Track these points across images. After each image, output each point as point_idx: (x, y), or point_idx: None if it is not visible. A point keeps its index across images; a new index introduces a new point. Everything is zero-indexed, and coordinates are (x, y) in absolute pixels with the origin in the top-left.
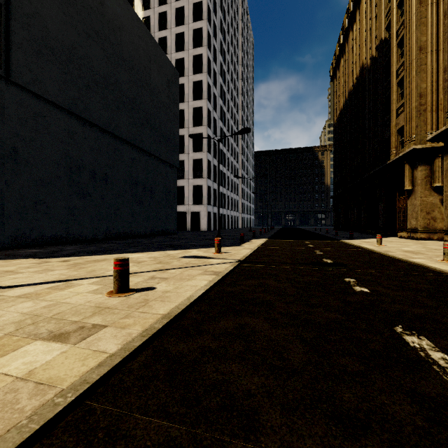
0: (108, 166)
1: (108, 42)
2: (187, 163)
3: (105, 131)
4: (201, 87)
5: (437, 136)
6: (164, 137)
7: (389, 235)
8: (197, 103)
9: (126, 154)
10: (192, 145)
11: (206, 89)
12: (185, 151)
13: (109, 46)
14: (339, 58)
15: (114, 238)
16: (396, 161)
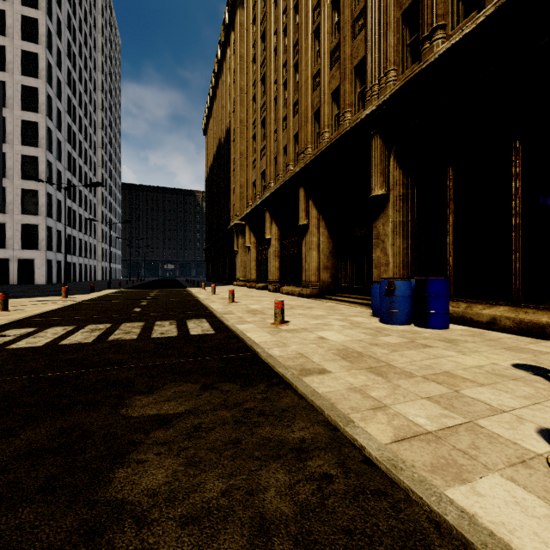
0: None
1: None
2: (12, 192)
3: None
4: (37, 97)
5: (242, 219)
6: None
7: (231, 284)
8: (30, 116)
9: None
10: (20, 169)
11: (45, 101)
12: (8, 175)
13: None
14: (209, 118)
15: None
16: (231, 228)
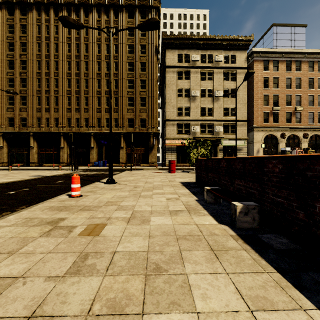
0: None
1: None
2: None
3: None
4: None
5: None
6: None
7: None
8: None
9: None
10: None
11: None
12: None
13: None
14: None
15: None
16: None
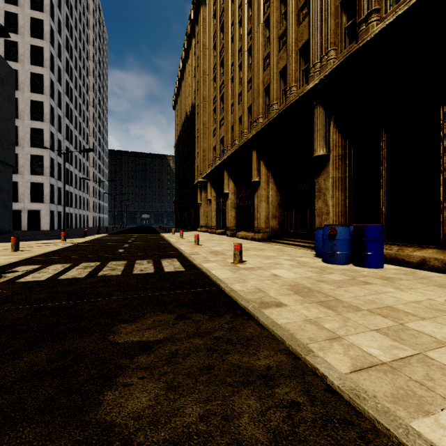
0: None
1: None
2: (23, 157)
3: None
4: (42, 81)
5: (204, 177)
6: None
7: (195, 230)
8: (37, 97)
9: None
10: (29, 139)
11: (49, 85)
12: (20, 144)
13: None
14: (177, 96)
15: None
16: (195, 185)
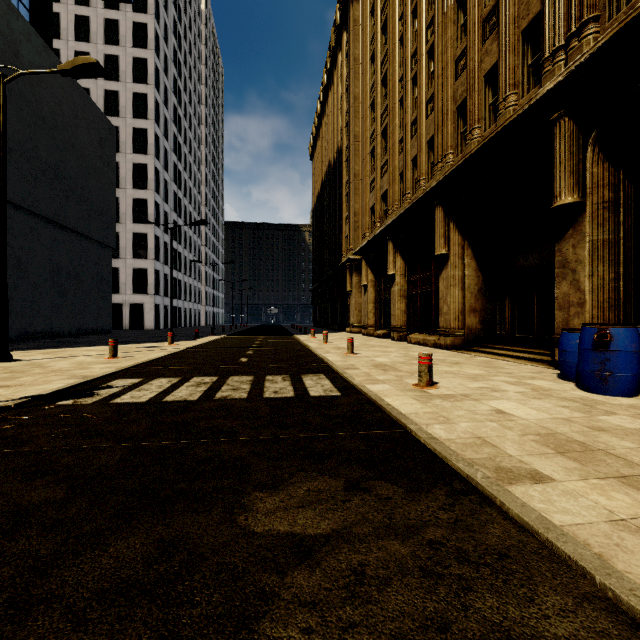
0: (22, 249)
1: (23, 100)
2: (125, 237)
3: (19, 208)
4: (146, 138)
5: (356, 252)
6: (96, 210)
7: (342, 330)
8: (140, 159)
9: (45, 234)
10: (131, 213)
11: (154, 142)
12: (121, 220)
13: (25, 104)
14: (316, 139)
15: (30, 337)
16: (343, 265)
